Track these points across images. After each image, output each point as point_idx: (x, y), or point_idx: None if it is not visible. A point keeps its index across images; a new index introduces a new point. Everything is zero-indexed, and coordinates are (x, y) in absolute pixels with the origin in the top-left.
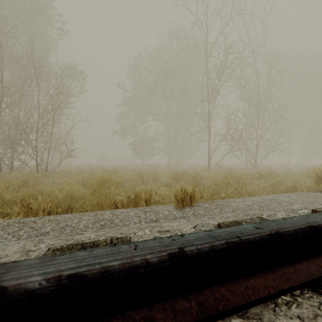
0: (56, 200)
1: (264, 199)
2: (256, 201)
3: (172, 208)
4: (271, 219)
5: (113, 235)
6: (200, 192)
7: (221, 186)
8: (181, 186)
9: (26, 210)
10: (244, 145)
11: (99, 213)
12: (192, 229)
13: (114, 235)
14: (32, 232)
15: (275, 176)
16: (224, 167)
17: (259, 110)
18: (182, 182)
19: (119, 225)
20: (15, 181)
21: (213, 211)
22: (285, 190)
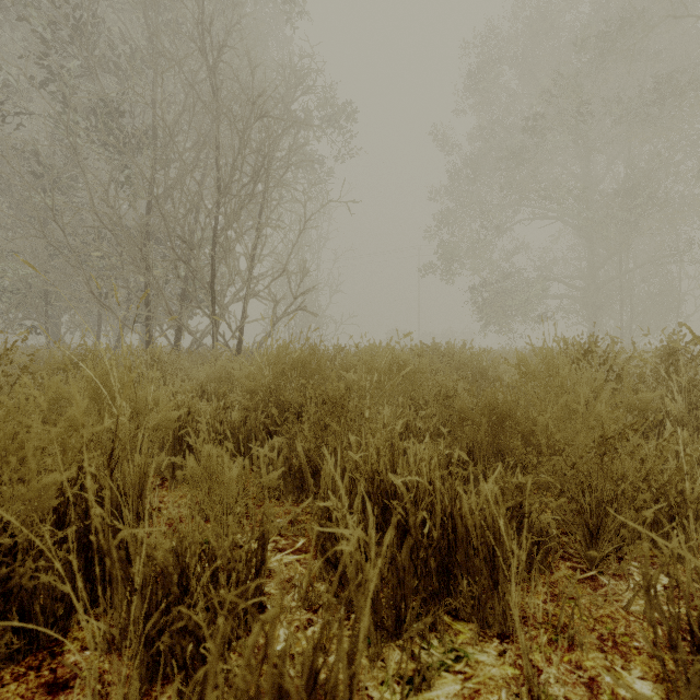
0: None
1: None
2: None
3: None
4: None
5: None
6: None
7: None
8: None
9: None
10: None
11: None
12: None
13: None
14: None
15: None
16: None
17: None
18: None
19: None
20: None
21: None
22: None
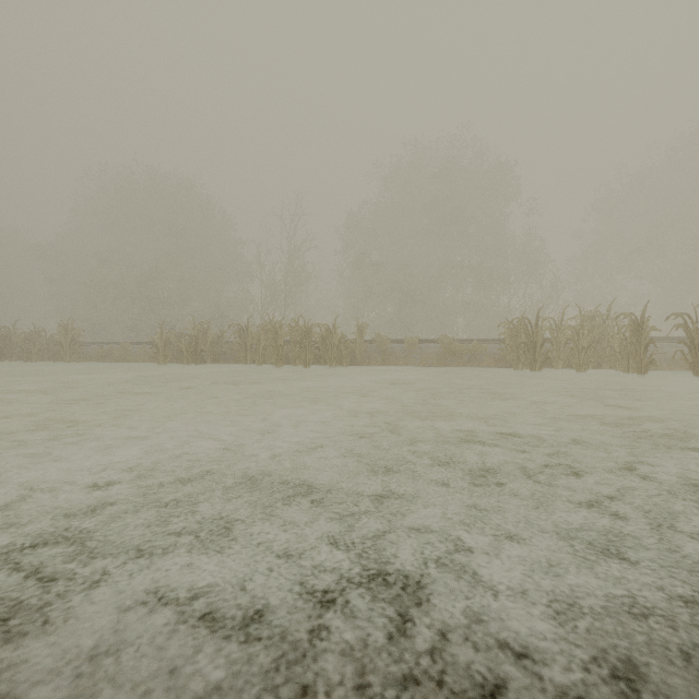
0: None
1: None
2: None
3: None
4: None
5: None
6: None
7: None
8: None
9: None
10: None
11: None
12: None
13: None
14: None
15: None
16: None
17: None
18: None
19: None
20: None
21: None
22: None
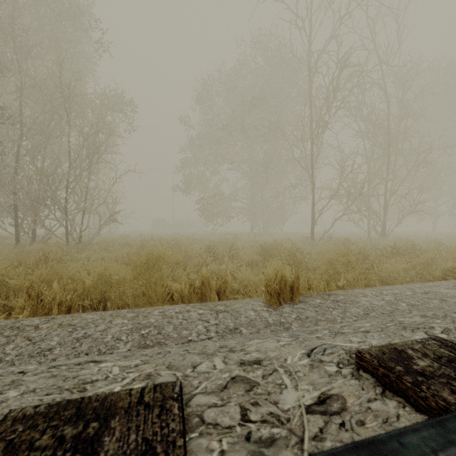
0: (79, 288)
1: (414, 291)
2: (401, 295)
3: (261, 305)
4: (454, 339)
5: (152, 371)
6: (307, 279)
7: (336, 268)
8: (275, 270)
9: (34, 304)
10: (366, 204)
11: (143, 312)
12: (304, 359)
13: (154, 369)
14: (27, 347)
15: (421, 252)
16: (335, 238)
17: (390, 151)
18: (275, 261)
19: (172, 337)
20: (30, 257)
21: (331, 312)
22: (440, 275)
